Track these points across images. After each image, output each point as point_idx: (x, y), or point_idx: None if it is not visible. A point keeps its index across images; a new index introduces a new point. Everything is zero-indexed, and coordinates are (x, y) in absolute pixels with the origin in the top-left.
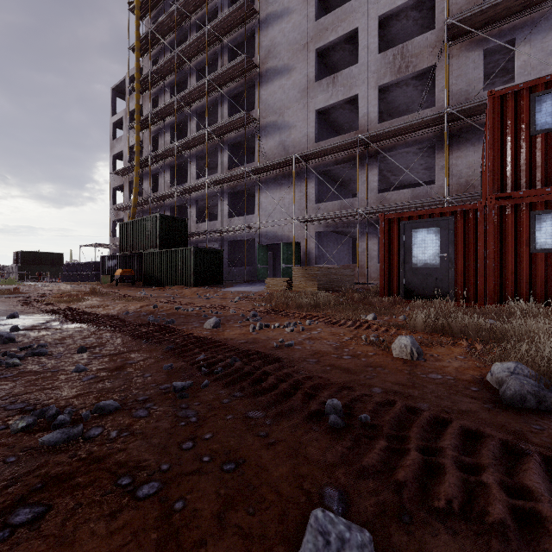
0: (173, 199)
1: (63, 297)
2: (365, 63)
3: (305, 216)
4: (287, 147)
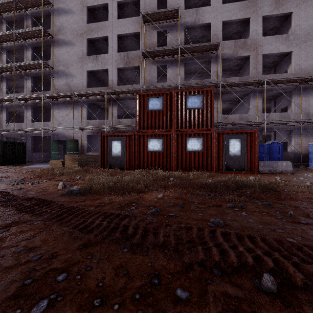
0: None
1: None
2: (111, 54)
3: (79, 126)
4: (71, 86)
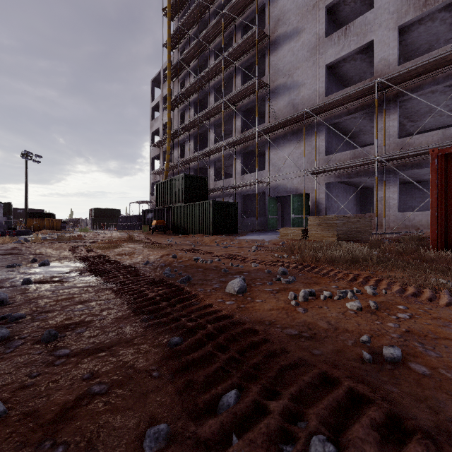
0: (196, 162)
1: (105, 244)
2: (382, 6)
3: (316, 167)
4: (296, 104)
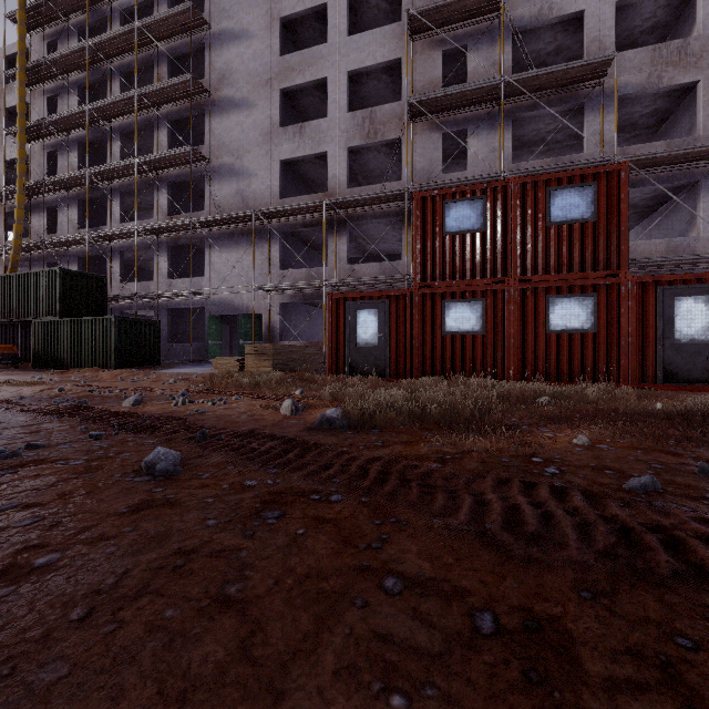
0: (84, 247)
1: None
2: (334, 119)
3: (267, 284)
4: (247, 198)
